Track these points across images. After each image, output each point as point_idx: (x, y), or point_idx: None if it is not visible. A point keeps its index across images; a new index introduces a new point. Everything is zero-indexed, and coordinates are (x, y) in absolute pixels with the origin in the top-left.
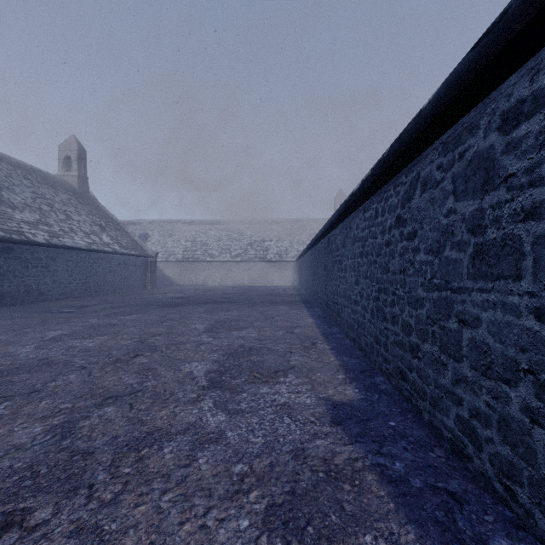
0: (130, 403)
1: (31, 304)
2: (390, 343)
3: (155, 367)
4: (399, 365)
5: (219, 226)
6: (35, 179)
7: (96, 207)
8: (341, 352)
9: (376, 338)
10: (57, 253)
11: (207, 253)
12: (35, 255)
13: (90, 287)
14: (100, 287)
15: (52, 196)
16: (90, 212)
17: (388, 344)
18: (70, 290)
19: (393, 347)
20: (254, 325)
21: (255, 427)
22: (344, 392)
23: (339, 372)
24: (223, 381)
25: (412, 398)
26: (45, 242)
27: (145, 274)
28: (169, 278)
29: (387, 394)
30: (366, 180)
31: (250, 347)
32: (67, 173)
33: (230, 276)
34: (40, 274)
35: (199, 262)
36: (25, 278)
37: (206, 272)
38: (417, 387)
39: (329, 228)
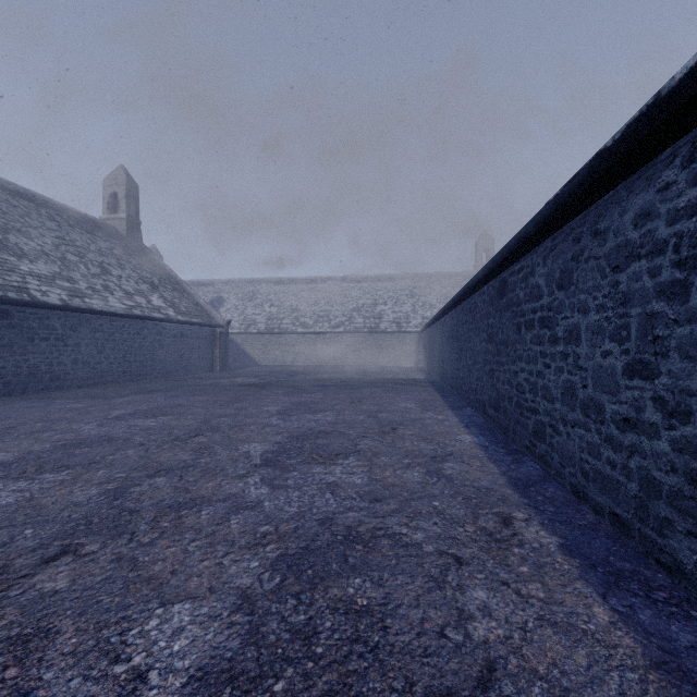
0: None
1: (39, 393)
2: None
3: (56, 627)
4: None
5: (314, 285)
6: (65, 221)
7: (149, 260)
8: (605, 573)
9: None
10: (80, 319)
11: (298, 322)
12: (45, 323)
13: (131, 368)
14: (146, 368)
15: (86, 243)
16: (139, 266)
17: None
18: (100, 373)
19: None
20: (359, 449)
21: None
22: None
23: None
24: None
25: None
26: (60, 303)
27: (212, 350)
28: (248, 355)
29: None
30: None
31: (348, 530)
32: (113, 215)
33: (329, 353)
34: (53, 350)
35: (288, 334)
36: (30, 356)
37: (297, 347)
38: None
39: (510, 258)
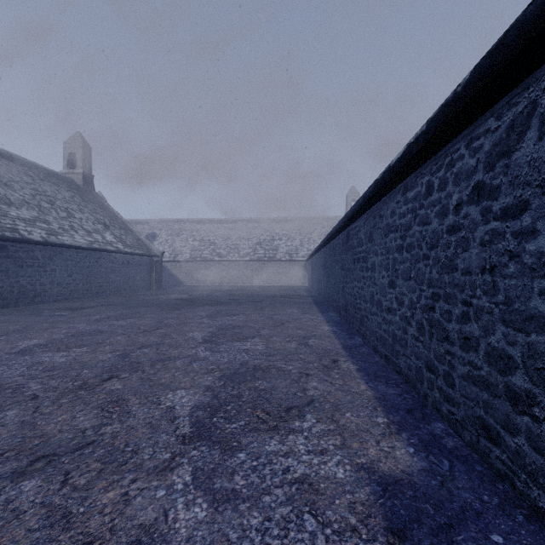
0: (67, 470)
1: (26, 306)
2: (458, 376)
3: (127, 398)
4: (481, 415)
5: (227, 224)
6: (37, 176)
7: (101, 205)
8: (372, 376)
9: (429, 363)
10: (55, 252)
11: (215, 252)
12: (30, 254)
13: (91, 287)
14: (102, 287)
15: (54, 193)
16: (94, 210)
17: (454, 377)
18: (69, 291)
19: (466, 383)
20: (261, 334)
21: (254, 542)
22: (393, 453)
23: (377, 411)
24: (213, 427)
25: (515, 478)
26: (41, 240)
27: (150, 274)
28: (176, 278)
29: (462, 460)
30: (415, 141)
31: (255, 366)
32: (72, 170)
33: (238, 276)
34: (36, 274)
35: (207, 262)
36: (20, 279)
37: (214, 271)
38: (530, 464)
39: (350, 220)
